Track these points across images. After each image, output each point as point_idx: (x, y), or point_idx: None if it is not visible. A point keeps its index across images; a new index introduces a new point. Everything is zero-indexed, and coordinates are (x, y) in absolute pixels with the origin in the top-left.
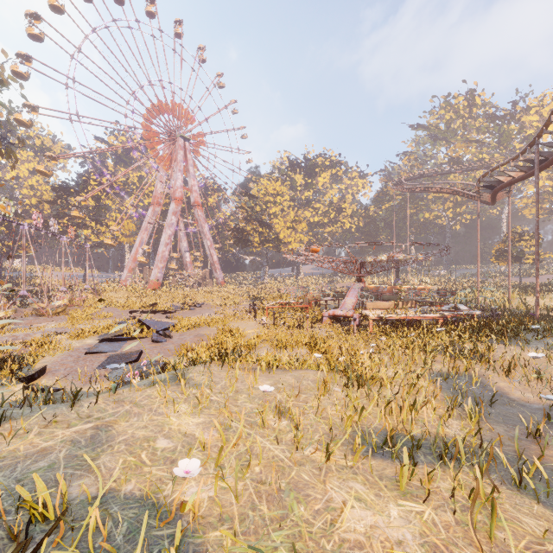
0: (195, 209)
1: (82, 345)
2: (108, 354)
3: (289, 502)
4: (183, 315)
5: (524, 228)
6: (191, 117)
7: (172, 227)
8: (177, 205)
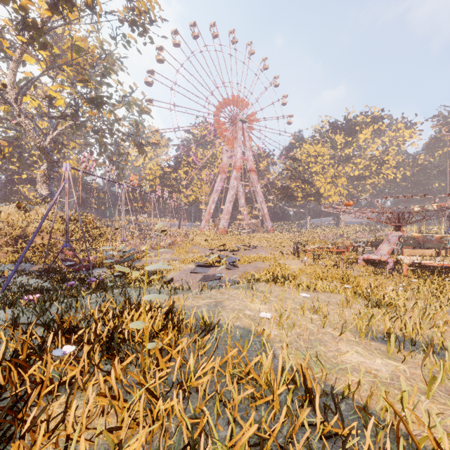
0: (250, 174)
1: (187, 268)
2: (202, 274)
3: (315, 344)
4: (244, 253)
5: None
6: (247, 104)
7: (234, 189)
8: (237, 172)
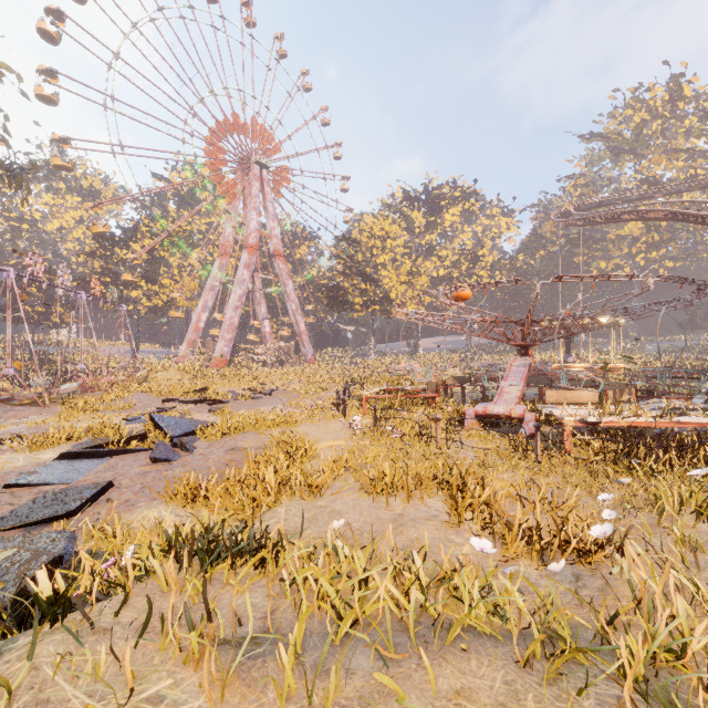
0: (275, 261)
1: (26, 463)
2: (44, 489)
3: None
4: (237, 408)
5: None
6: (270, 137)
7: (243, 285)
8: (251, 255)
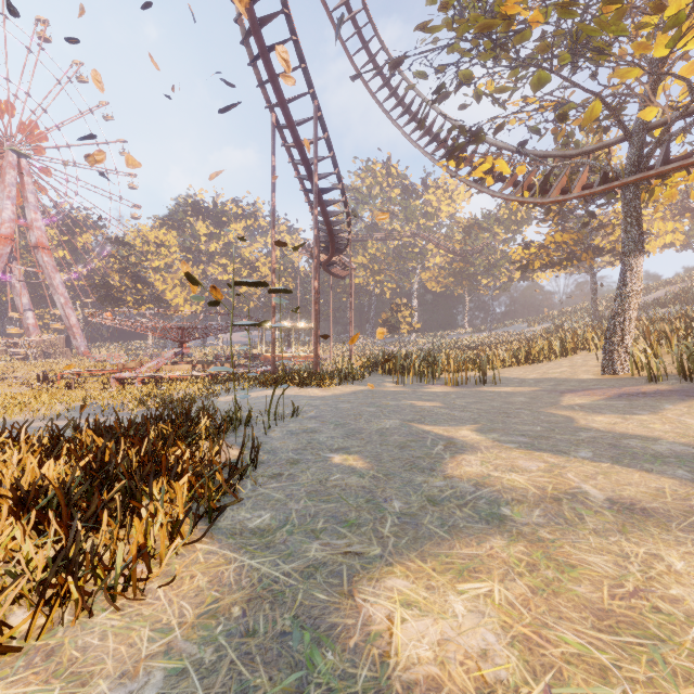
0: (39, 253)
1: None
2: None
3: None
4: None
5: (404, 300)
6: (33, 124)
7: None
8: (3, 245)
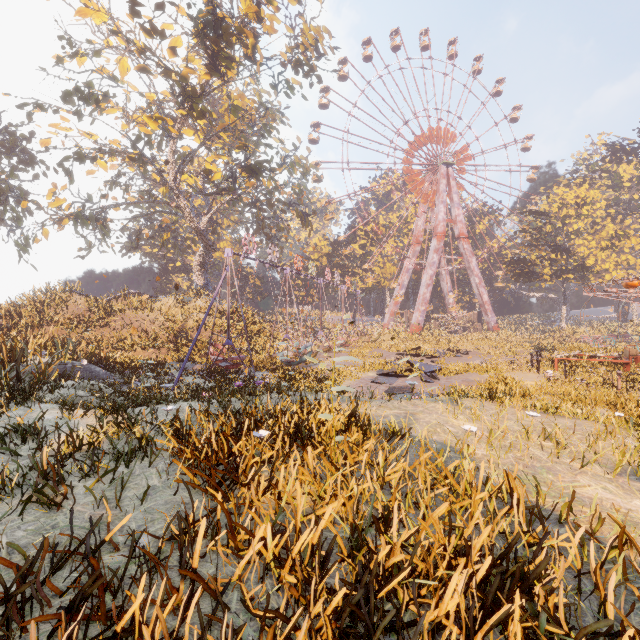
0: (460, 242)
1: (366, 376)
2: (387, 385)
3: (540, 471)
4: (448, 361)
5: None
6: (454, 137)
7: (433, 266)
8: (439, 241)
